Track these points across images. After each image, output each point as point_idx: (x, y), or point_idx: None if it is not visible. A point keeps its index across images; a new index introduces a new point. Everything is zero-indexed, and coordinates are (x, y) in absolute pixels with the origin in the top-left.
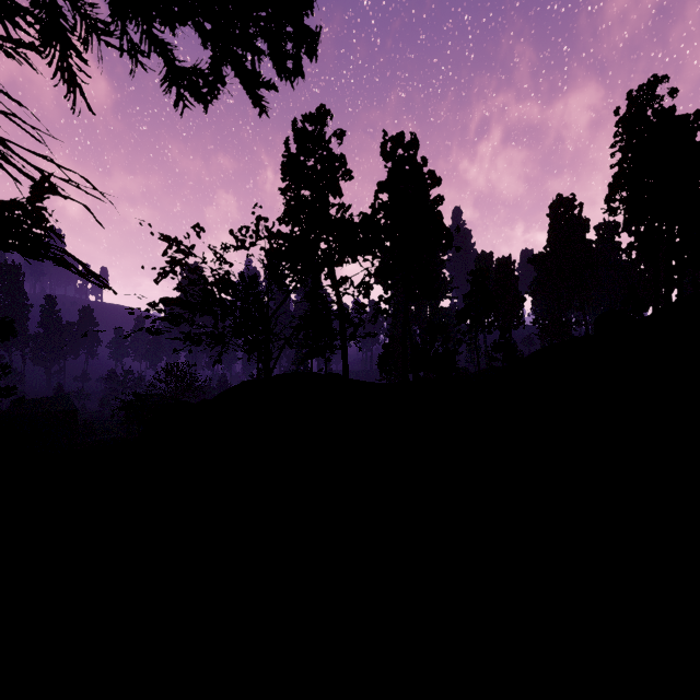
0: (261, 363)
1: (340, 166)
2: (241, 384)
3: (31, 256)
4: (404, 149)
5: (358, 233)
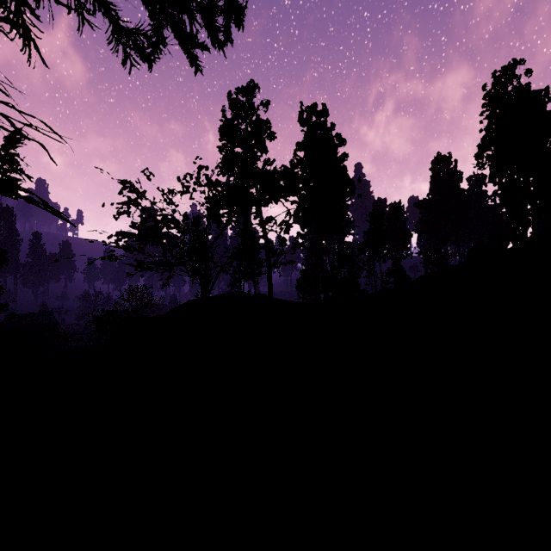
0: (201, 285)
1: (266, 129)
2: (187, 302)
3: (4, 194)
4: (316, 116)
5: (279, 179)
